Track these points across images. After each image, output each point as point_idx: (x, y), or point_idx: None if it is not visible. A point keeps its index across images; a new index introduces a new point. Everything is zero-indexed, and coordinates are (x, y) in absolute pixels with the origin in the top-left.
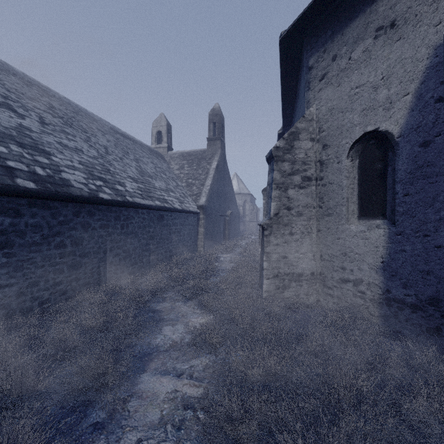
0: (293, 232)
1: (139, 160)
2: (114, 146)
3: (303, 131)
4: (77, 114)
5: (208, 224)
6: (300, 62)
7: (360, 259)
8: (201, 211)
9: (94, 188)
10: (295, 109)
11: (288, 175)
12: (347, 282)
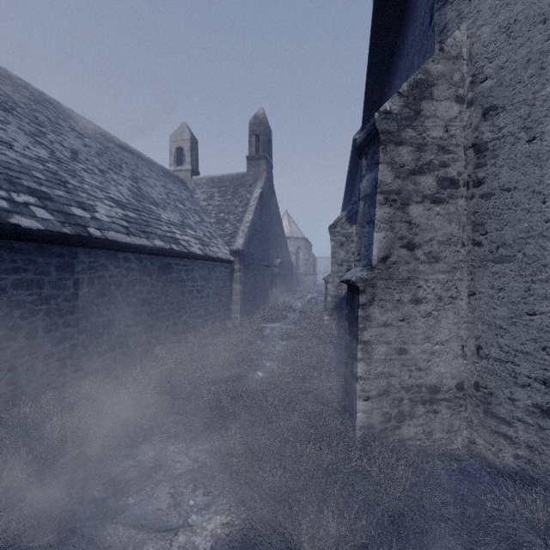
0: (420, 296)
1: (140, 180)
2: (96, 154)
3: (441, 80)
4: (36, 102)
5: (247, 278)
6: None
7: None
8: (236, 258)
9: (4, 205)
10: (389, 87)
11: (409, 175)
12: None
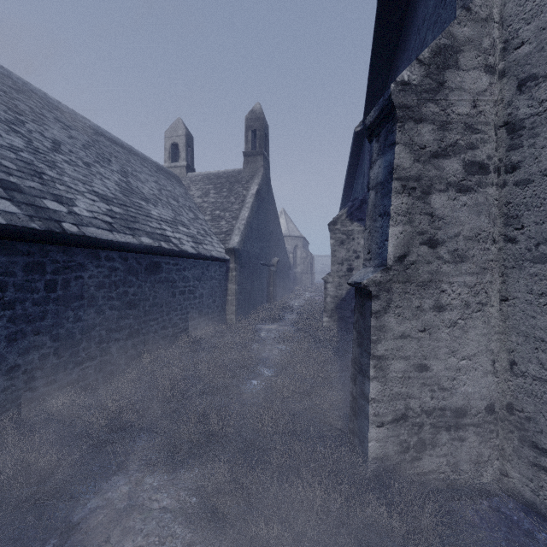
0: (444, 302)
1: (131, 174)
2: (83, 146)
3: (468, 46)
4: (19, 92)
5: (243, 277)
6: None
7: None
8: (232, 257)
9: None
10: (395, 73)
11: (431, 158)
12: None
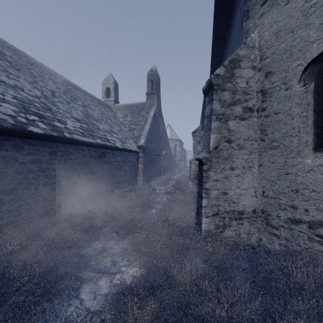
0: (234, 166)
1: (87, 106)
2: (64, 92)
3: (244, 58)
4: (31, 64)
5: (146, 161)
6: (233, 1)
7: (319, 198)
8: (140, 150)
9: (24, 121)
10: (224, 57)
11: (228, 106)
12: (300, 223)
